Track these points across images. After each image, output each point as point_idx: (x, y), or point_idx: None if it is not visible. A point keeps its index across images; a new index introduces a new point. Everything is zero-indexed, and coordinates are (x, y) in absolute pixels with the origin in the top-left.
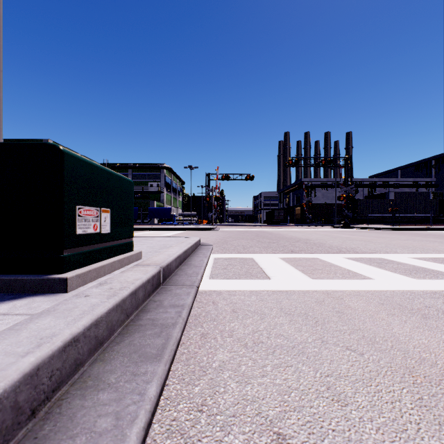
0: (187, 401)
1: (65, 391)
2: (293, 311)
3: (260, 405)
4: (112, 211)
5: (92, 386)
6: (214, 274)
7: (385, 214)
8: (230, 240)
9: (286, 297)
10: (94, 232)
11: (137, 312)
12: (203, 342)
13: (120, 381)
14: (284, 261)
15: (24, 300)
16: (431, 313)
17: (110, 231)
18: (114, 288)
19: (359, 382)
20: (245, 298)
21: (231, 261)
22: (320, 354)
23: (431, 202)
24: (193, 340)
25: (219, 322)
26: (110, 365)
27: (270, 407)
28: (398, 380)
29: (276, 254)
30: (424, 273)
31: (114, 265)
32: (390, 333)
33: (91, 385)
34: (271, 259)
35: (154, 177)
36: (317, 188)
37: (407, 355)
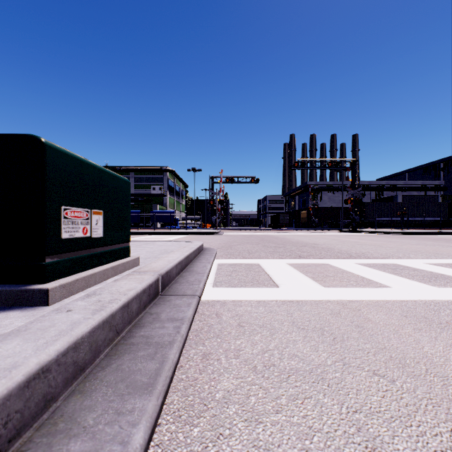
0: (183, 449)
1: (27, 439)
2: (307, 326)
3: None
4: (105, 213)
5: (63, 431)
6: (218, 281)
7: (393, 217)
8: (235, 244)
9: (297, 308)
10: (83, 236)
11: (129, 327)
12: (205, 365)
13: (99, 422)
14: (292, 267)
15: None
16: None
17: (103, 235)
18: (103, 301)
19: (395, 421)
20: (252, 310)
21: (236, 267)
22: (344, 380)
23: (440, 205)
24: (193, 363)
25: (223, 338)
26: (90, 400)
27: None
28: (443, 418)
29: (283, 259)
30: (445, 281)
31: (106, 273)
32: (421, 353)
33: (62, 429)
34: (278, 264)
35: (156, 180)
36: (323, 191)
37: (447, 382)
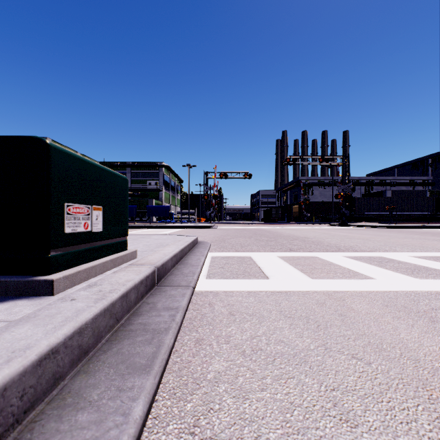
0: (178, 421)
1: (40, 411)
2: (293, 314)
3: (259, 426)
4: (104, 209)
5: (71, 405)
6: (211, 273)
7: (382, 212)
8: (228, 238)
9: (285, 298)
10: (84, 230)
11: (128, 316)
12: (198, 349)
13: (103, 398)
14: (282, 260)
15: (6, 304)
16: (438, 317)
17: (103, 229)
18: (104, 291)
19: (368, 397)
20: (243, 300)
21: (228, 260)
22: (324, 363)
23: (427, 200)
24: (187, 347)
25: (215, 326)
26: (94, 379)
27: (270, 429)
28: (411, 395)
29: (274, 252)
30: (427, 273)
31: (106, 265)
32: (397, 339)
33: (70, 403)
34: (269, 257)
35: (152, 176)
36: (314, 186)
37: (418, 365)
